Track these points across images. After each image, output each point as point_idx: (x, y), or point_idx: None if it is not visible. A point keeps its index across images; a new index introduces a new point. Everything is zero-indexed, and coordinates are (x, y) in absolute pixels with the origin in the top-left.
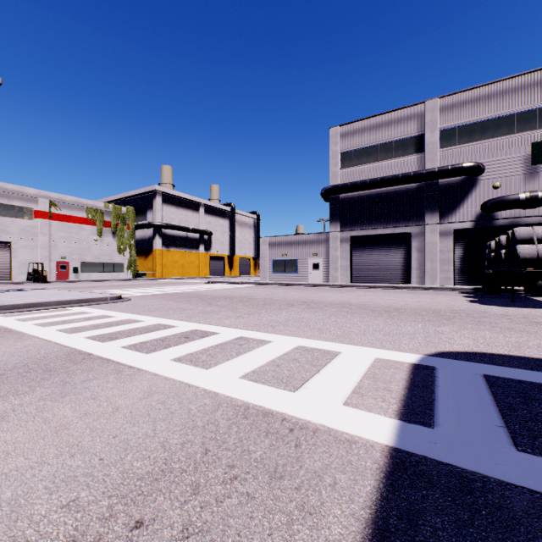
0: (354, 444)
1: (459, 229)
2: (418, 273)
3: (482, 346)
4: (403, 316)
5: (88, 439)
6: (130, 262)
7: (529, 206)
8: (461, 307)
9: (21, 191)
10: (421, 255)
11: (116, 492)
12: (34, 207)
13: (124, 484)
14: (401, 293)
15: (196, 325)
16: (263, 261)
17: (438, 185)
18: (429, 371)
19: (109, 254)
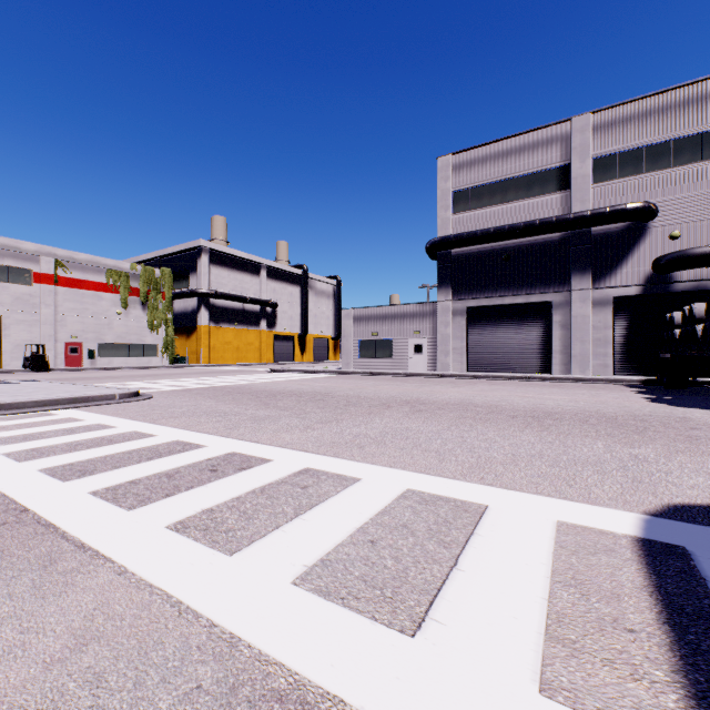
0: None
1: (620, 297)
2: (563, 358)
3: None
4: (564, 426)
5: None
6: (166, 344)
7: None
8: (645, 411)
9: (15, 247)
10: (566, 333)
11: None
12: (33, 269)
13: None
14: (543, 387)
15: (237, 444)
16: (346, 341)
17: (590, 235)
18: (682, 561)
19: (137, 332)
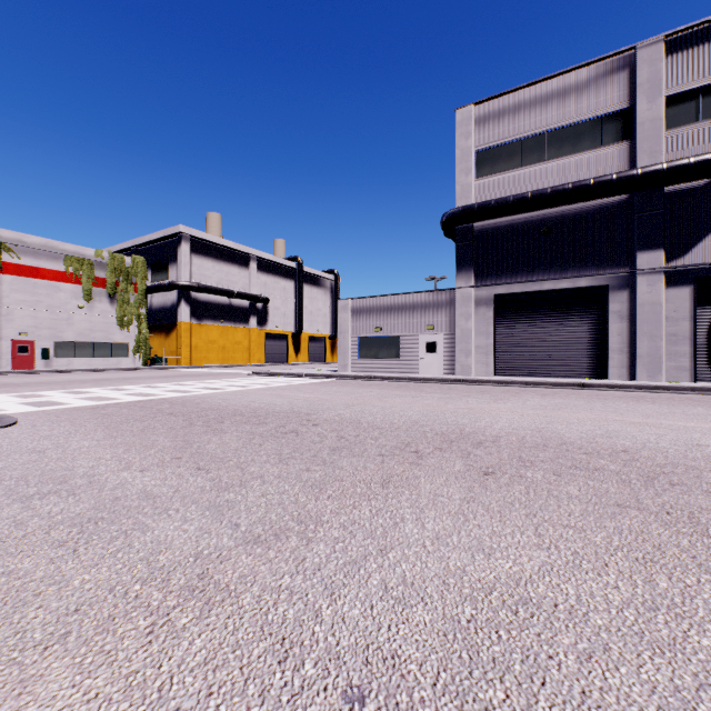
0: None
1: (704, 278)
2: (623, 358)
3: None
4: None
5: None
6: (139, 342)
7: None
8: None
9: None
10: (628, 326)
11: None
12: None
13: None
14: (623, 400)
15: None
16: (343, 339)
17: (663, 198)
18: None
19: (104, 329)
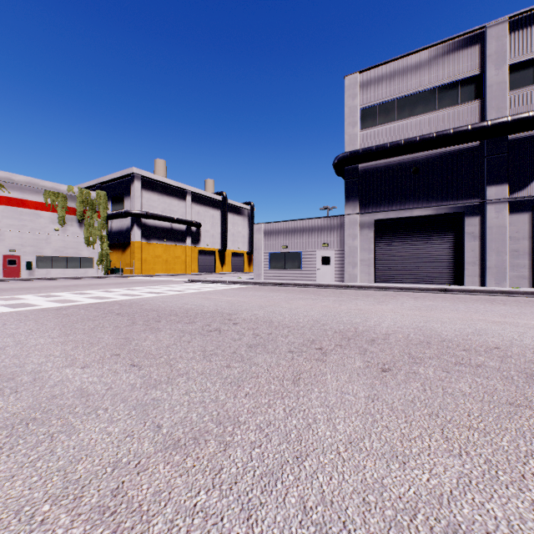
0: None
1: None
2: (476, 269)
3: None
4: None
5: None
6: (101, 257)
7: None
8: None
9: None
10: (480, 244)
11: None
12: None
13: None
14: (480, 302)
15: None
16: (257, 254)
17: (507, 144)
18: None
19: (74, 247)
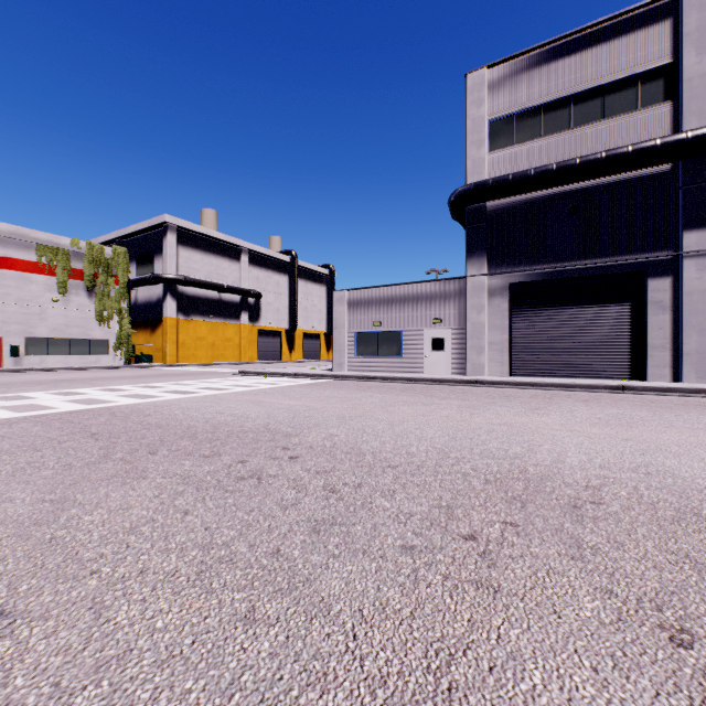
0: None
1: None
2: (665, 356)
3: None
4: None
5: None
6: (120, 339)
7: None
8: None
9: None
10: (672, 318)
11: None
12: None
13: None
14: (696, 410)
15: None
16: (338, 334)
17: None
18: None
19: (81, 324)
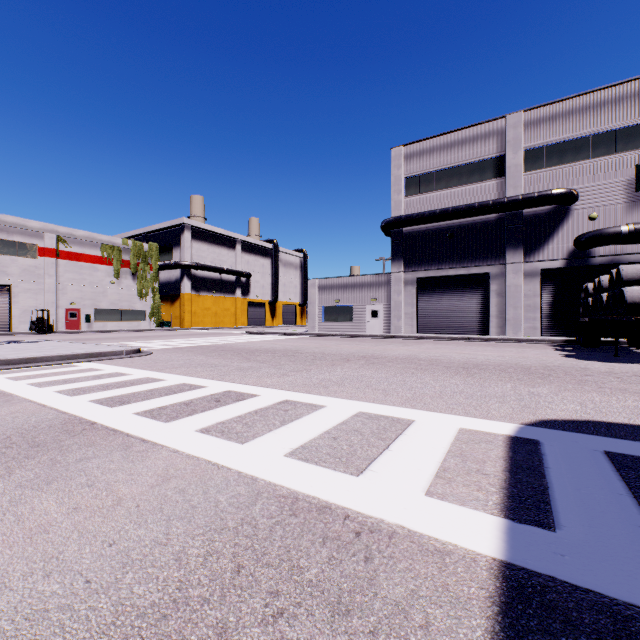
0: (448, 556)
1: (547, 269)
2: (498, 321)
3: (593, 413)
4: (486, 374)
5: (73, 549)
6: (154, 310)
7: (633, 240)
8: (556, 363)
9: (23, 225)
10: (501, 300)
11: (103, 639)
12: (38, 244)
13: (117, 625)
14: (479, 346)
15: (230, 385)
16: (312, 307)
17: (522, 216)
18: (533, 446)
19: (128, 299)
